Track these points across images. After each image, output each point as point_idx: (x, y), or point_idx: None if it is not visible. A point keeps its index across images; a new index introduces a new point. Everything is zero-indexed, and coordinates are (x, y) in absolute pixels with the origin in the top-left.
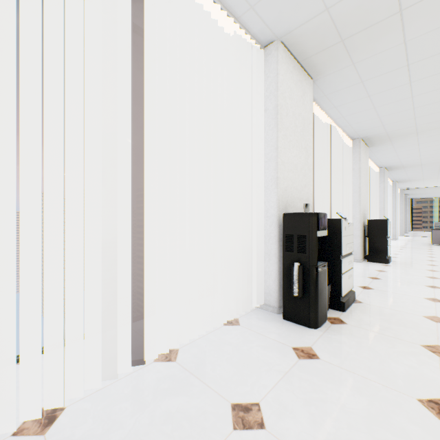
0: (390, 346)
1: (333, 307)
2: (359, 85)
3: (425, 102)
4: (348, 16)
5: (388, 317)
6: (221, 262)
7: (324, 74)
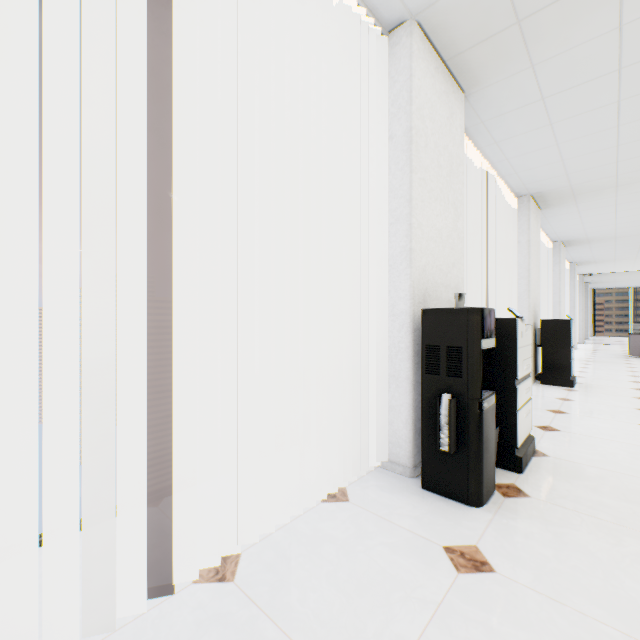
0: (613, 541)
1: (502, 465)
2: (537, 105)
3: (637, 136)
4: None
5: (596, 482)
6: (316, 390)
7: (483, 84)
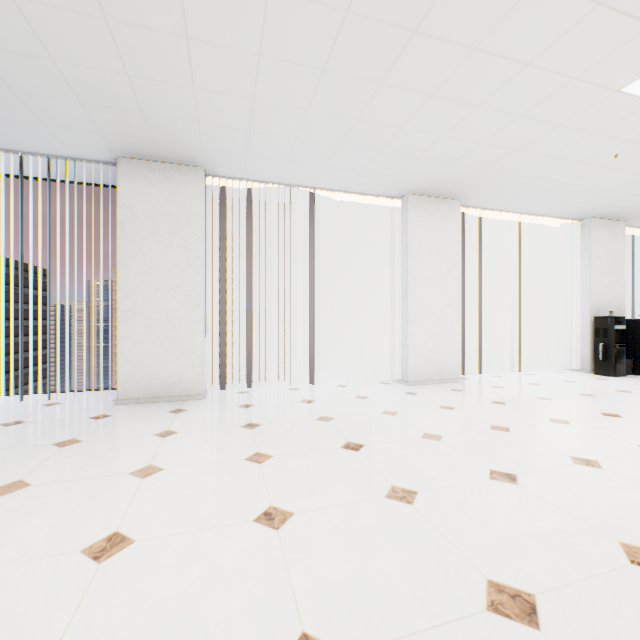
0: None
1: (634, 374)
2: None
3: None
4: (638, 207)
5: None
6: (547, 347)
7: (634, 219)
